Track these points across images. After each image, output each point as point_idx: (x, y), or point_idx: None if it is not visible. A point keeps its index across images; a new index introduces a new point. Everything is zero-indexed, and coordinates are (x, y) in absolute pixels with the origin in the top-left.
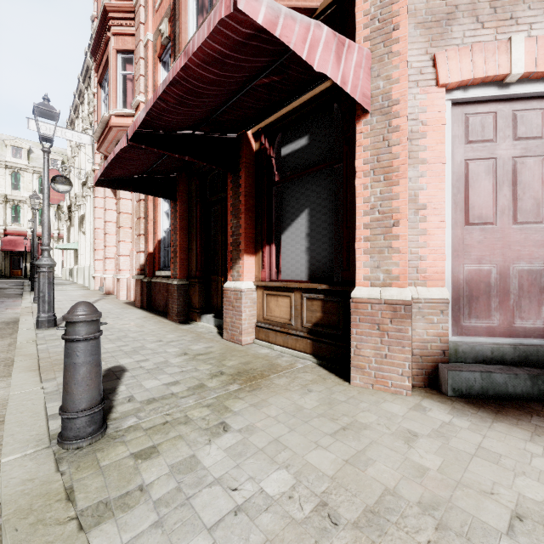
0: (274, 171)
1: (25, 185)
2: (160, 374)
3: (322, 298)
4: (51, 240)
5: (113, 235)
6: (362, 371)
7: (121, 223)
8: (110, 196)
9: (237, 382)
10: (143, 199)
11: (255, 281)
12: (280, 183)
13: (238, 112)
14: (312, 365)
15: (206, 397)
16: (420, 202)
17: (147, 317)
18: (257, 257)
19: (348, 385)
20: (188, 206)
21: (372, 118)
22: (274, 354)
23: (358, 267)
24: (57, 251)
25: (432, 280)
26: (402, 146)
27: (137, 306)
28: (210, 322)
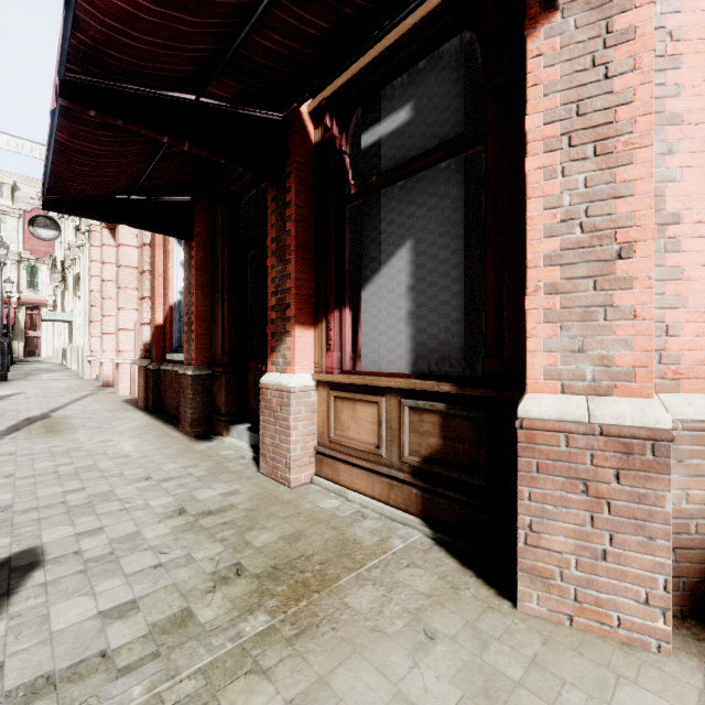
0: (349, 179)
1: (7, 234)
2: (106, 576)
3: (442, 410)
4: (44, 309)
5: (114, 299)
6: (544, 582)
7: (120, 282)
8: (110, 244)
9: (266, 603)
10: (148, 243)
11: (314, 373)
12: (358, 196)
13: (278, 47)
14: (423, 541)
15: (182, 670)
16: (666, 209)
17: (147, 426)
18: (317, 331)
19: (512, 611)
20: (210, 249)
21: (566, 19)
22: (349, 512)
23: (531, 350)
24: (52, 324)
25: (693, 380)
26: (641, 73)
27: (139, 406)
28: (243, 438)
